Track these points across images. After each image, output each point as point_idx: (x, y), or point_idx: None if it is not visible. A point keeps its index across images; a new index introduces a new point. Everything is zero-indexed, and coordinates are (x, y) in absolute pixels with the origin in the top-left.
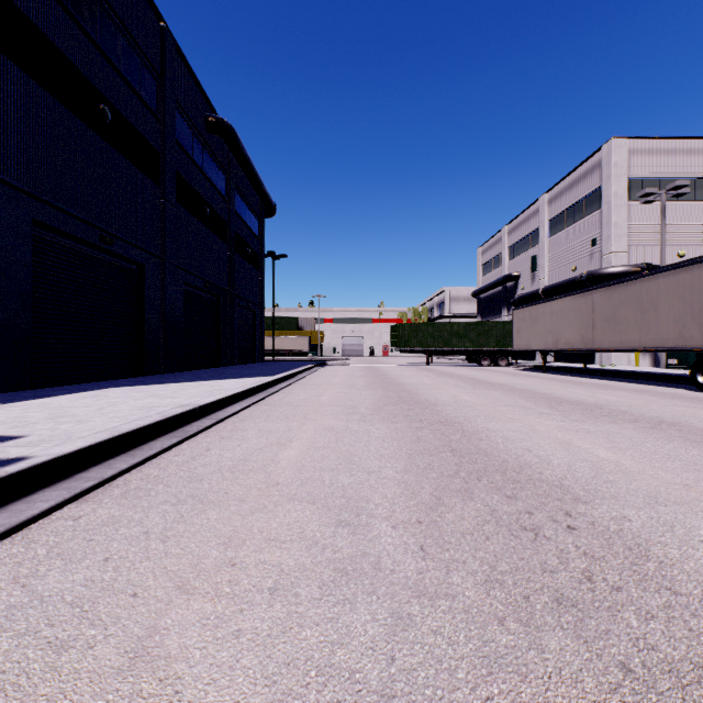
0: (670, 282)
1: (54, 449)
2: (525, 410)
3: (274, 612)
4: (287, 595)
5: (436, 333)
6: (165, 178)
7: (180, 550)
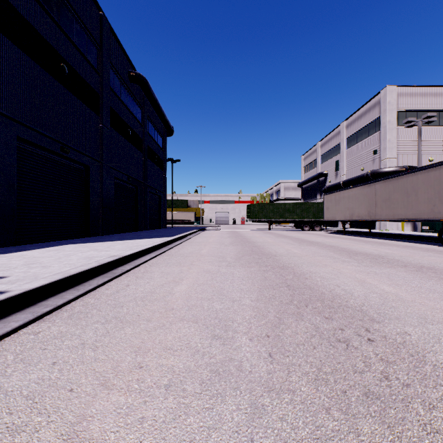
0: (425, 177)
1: (24, 286)
2: (333, 259)
3: (168, 403)
4: (177, 390)
5: (275, 209)
6: (102, 111)
7: (105, 357)
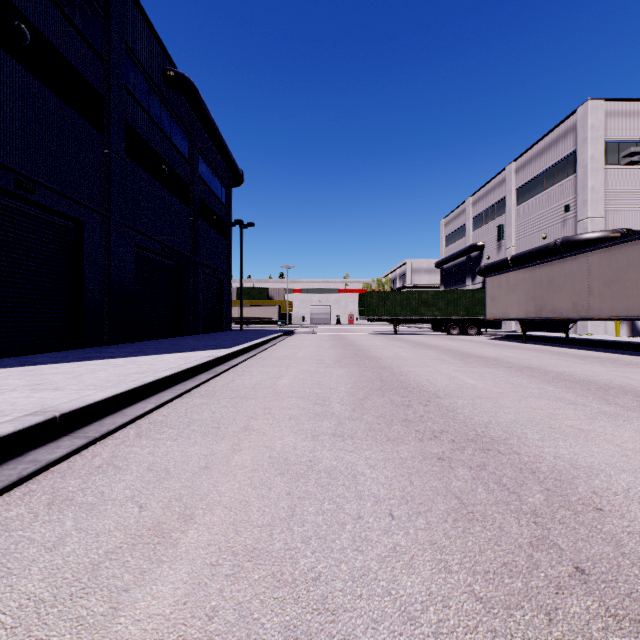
0: None
1: None
2: (575, 406)
3: None
4: None
5: (404, 301)
6: (110, 125)
7: None
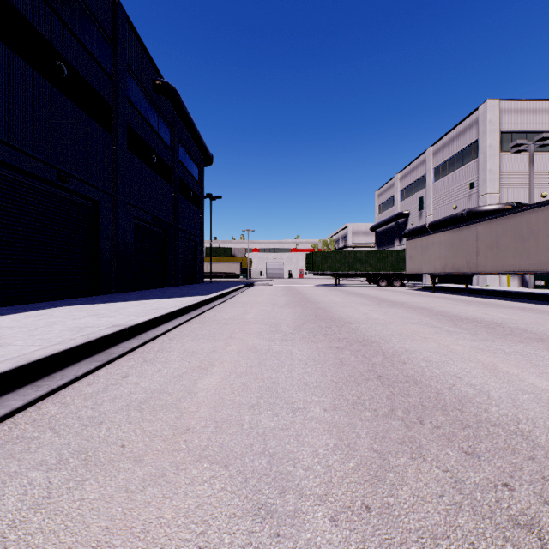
0: (548, 215)
1: None
2: (433, 328)
3: None
4: None
5: (343, 259)
6: (117, 128)
7: None
